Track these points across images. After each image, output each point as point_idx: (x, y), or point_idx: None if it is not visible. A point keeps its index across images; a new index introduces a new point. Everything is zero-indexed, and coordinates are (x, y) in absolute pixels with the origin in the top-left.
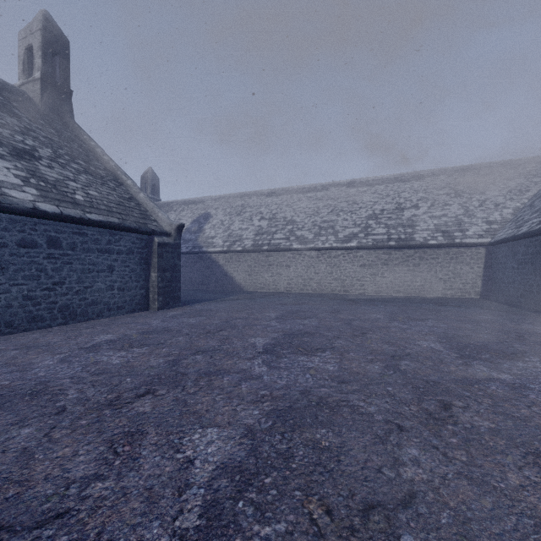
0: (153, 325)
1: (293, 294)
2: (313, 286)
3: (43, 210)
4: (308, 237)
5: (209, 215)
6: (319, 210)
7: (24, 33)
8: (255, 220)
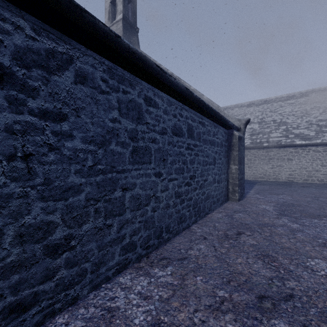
0: (316, 235)
1: (307, 184)
2: (319, 177)
3: (191, 92)
4: (309, 134)
5: None
6: (307, 111)
7: None
8: None
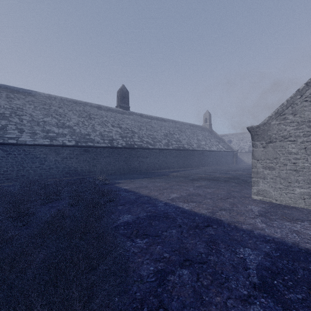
0: (240, 165)
1: None
2: None
3: (226, 151)
4: None
5: (231, 141)
6: None
7: (204, 115)
8: (248, 142)
